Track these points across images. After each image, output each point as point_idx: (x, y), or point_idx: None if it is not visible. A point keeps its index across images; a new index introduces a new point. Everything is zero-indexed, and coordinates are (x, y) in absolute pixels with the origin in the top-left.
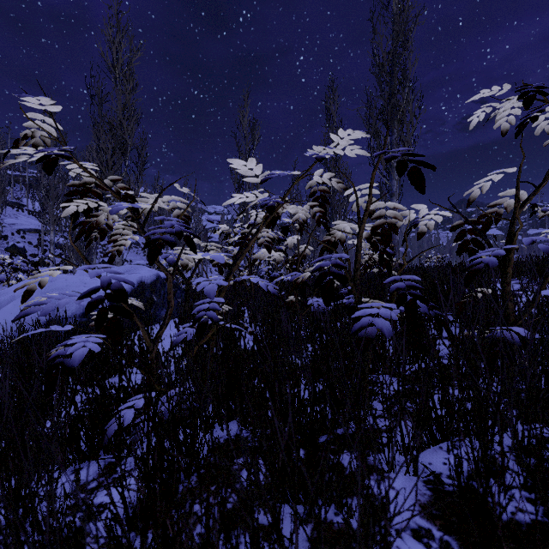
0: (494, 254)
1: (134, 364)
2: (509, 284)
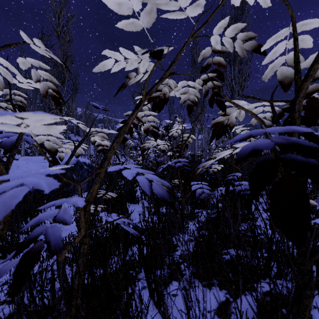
0: None
1: None
2: None
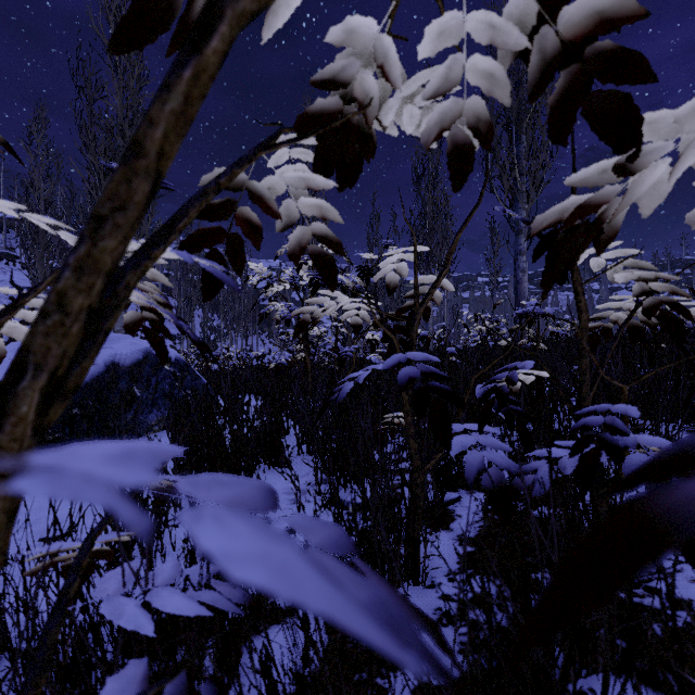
0: None
1: None
2: None
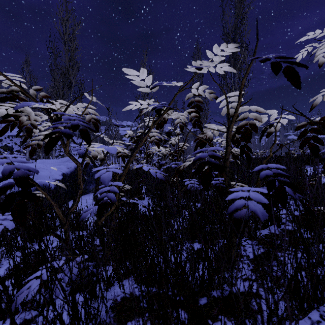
0: None
1: (50, 234)
2: None
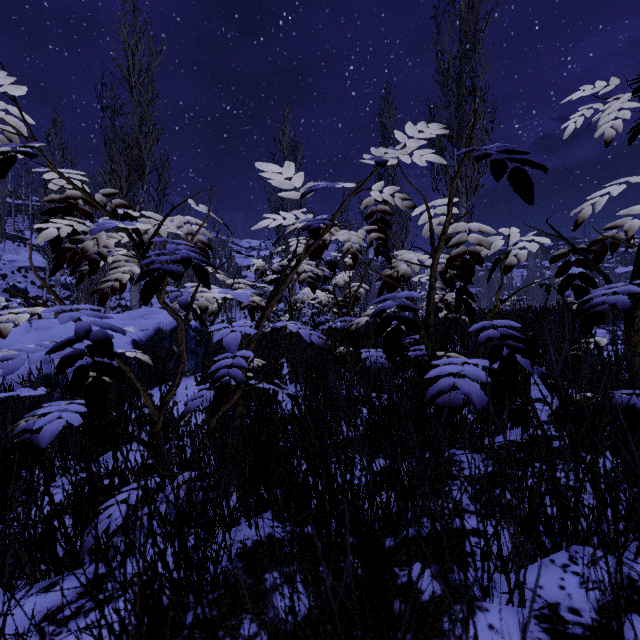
0: (622, 291)
1: (133, 438)
2: (636, 332)
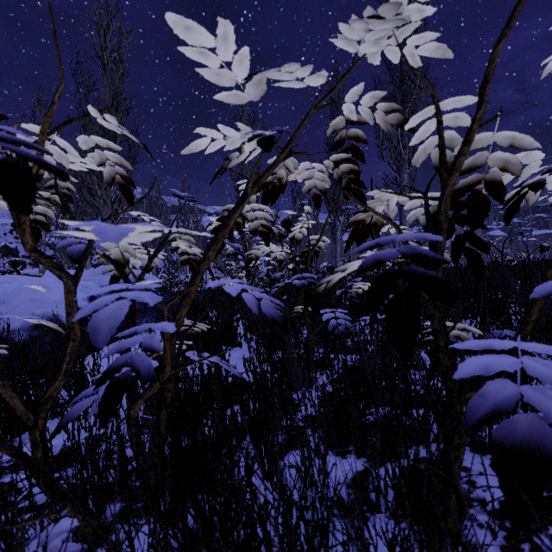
0: None
1: None
2: None
